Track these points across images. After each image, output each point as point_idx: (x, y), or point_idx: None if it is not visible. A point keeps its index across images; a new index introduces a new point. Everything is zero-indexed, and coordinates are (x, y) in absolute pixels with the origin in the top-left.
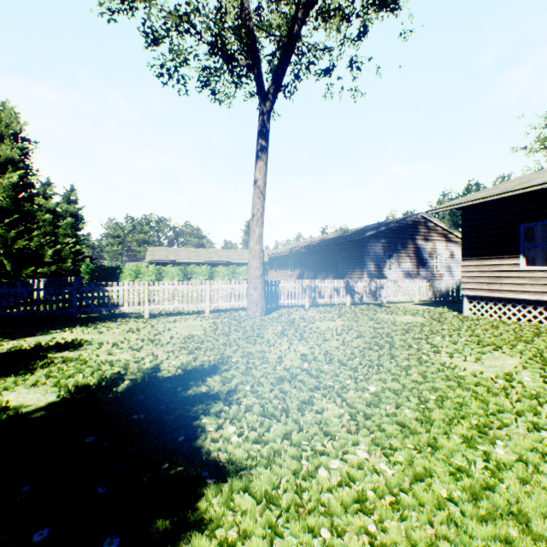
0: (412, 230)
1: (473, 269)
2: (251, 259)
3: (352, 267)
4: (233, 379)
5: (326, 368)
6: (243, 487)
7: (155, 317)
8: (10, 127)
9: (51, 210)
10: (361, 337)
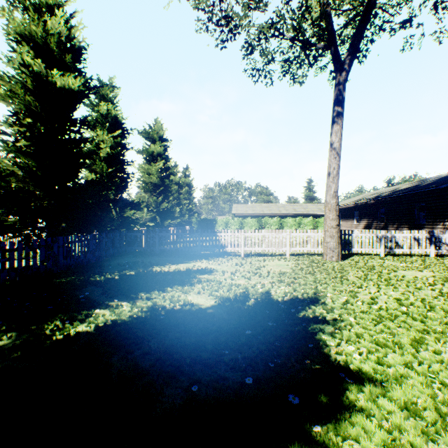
0: None
1: None
2: (327, 211)
3: (434, 218)
4: (333, 310)
5: (431, 315)
6: (380, 394)
7: (247, 256)
8: (158, 134)
9: (177, 183)
10: None
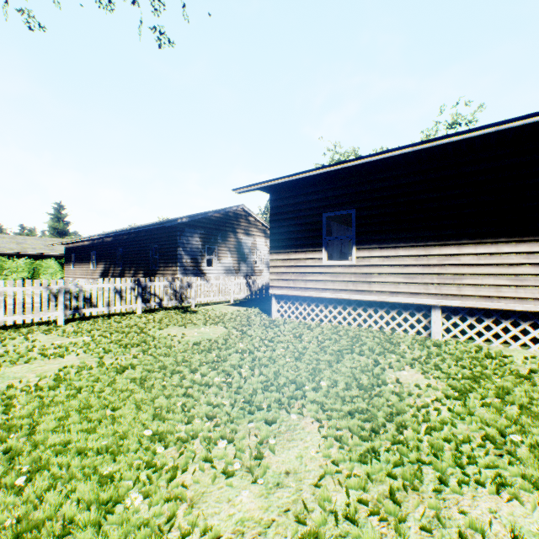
0: (234, 222)
1: (281, 264)
2: None
3: (165, 262)
4: None
5: None
6: None
7: None
8: None
9: None
10: (55, 411)
